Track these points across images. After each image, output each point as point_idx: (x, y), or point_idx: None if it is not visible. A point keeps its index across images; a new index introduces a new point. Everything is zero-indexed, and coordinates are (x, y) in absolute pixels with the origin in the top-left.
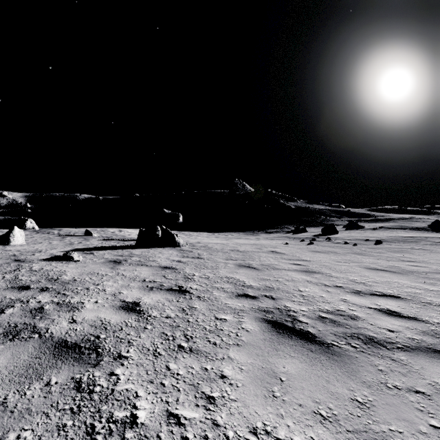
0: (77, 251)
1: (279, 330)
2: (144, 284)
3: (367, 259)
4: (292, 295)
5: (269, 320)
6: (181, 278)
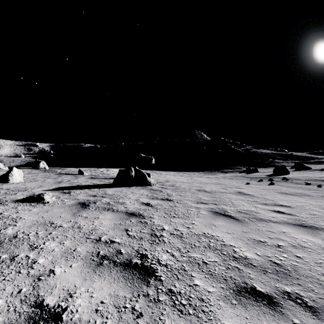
0: (58, 190)
1: None
2: (94, 250)
3: None
4: None
5: None
6: (147, 236)
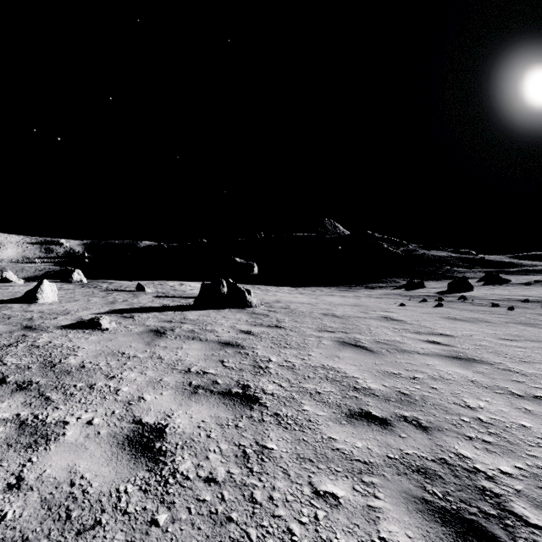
0: (114, 313)
1: None
2: (185, 380)
3: None
4: (459, 419)
5: (440, 510)
6: (249, 367)
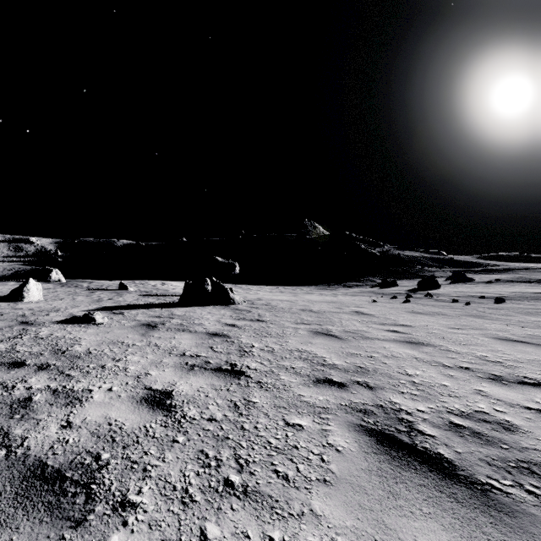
0: (104, 310)
1: (390, 450)
2: (182, 361)
3: (491, 324)
4: (398, 382)
5: (370, 429)
6: (235, 351)
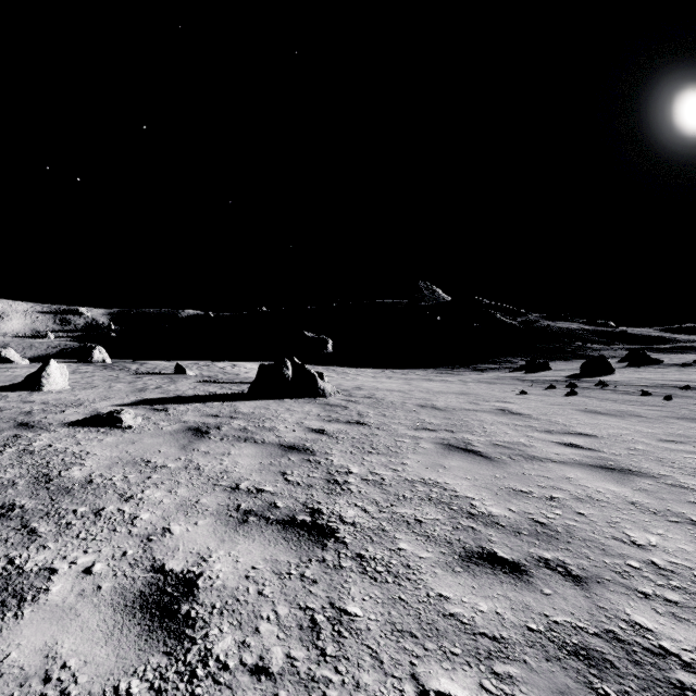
0: (142, 404)
1: None
2: (231, 502)
3: None
4: (624, 563)
5: None
6: (320, 483)
